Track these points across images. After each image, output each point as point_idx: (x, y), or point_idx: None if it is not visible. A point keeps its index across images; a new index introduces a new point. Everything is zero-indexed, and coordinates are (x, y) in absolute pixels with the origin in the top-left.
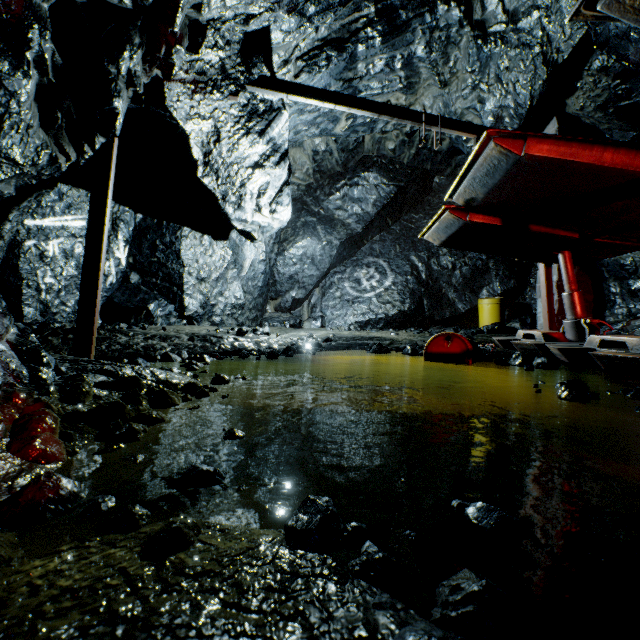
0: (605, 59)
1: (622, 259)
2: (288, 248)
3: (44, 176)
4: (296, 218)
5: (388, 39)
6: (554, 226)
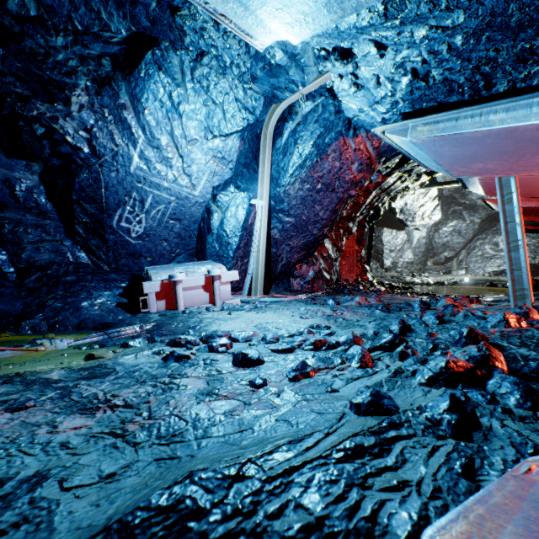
0: None
1: None
2: (441, 228)
3: None
4: (447, 208)
5: None
6: None
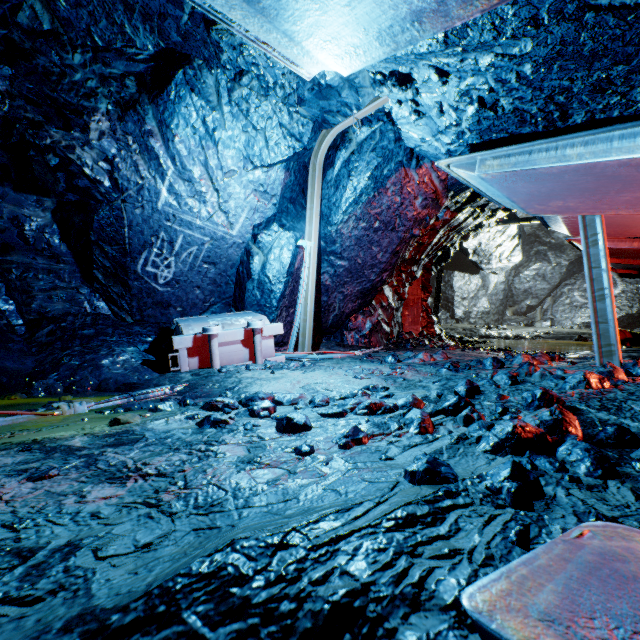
0: None
1: None
2: (522, 271)
3: None
4: (529, 249)
5: None
6: None
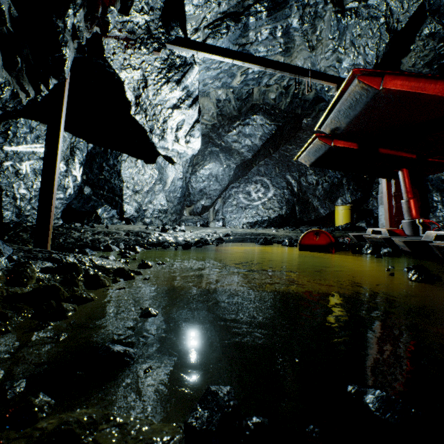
0: (432, 27)
1: (443, 176)
2: (199, 170)
3: (8, 108)
4: (204, 148)
5: (272, 13)
6: (398, 149)
